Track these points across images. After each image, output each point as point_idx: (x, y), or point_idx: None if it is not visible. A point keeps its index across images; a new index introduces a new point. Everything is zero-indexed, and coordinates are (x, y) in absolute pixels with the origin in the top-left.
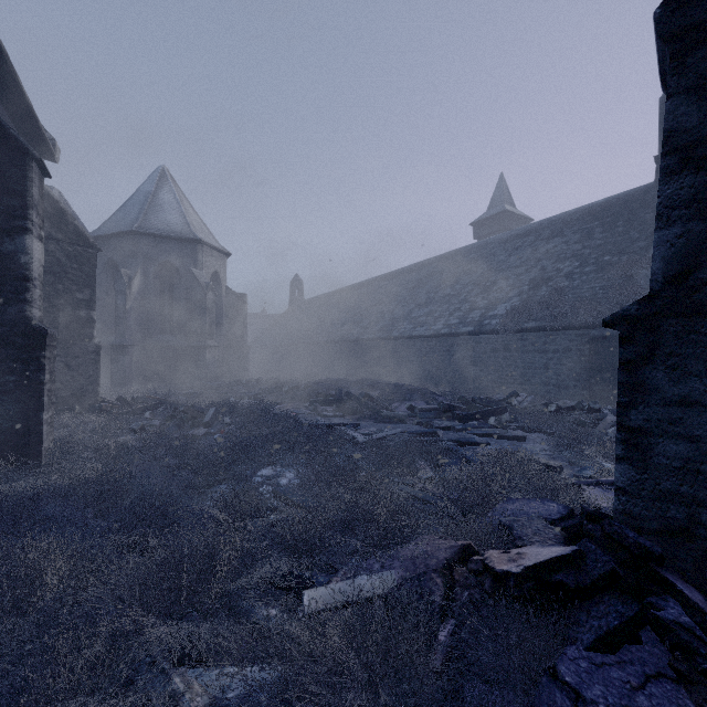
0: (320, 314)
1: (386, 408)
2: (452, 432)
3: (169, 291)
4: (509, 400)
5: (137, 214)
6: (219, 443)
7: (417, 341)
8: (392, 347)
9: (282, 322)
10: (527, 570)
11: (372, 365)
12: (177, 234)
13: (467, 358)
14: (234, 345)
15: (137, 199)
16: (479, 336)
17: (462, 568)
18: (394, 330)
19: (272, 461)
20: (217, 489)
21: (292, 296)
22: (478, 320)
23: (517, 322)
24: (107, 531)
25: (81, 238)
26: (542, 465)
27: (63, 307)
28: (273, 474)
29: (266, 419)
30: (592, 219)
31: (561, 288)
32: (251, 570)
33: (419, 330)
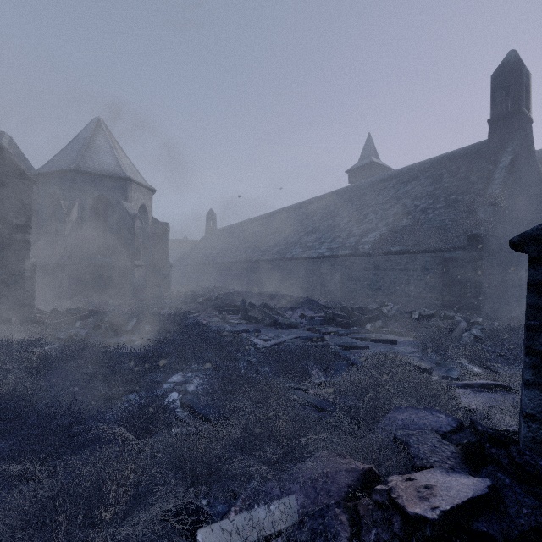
0: (230, 240)
1: (282, 316)
2: (336, 336)
3: (103, 219)
4: (381, 309)
5: (76, 156)
6: (134, 352)
7: (305, 262)
8: (286, 266)
9: (199, 246)
10: (444, 516)
11: (271, 280)
12: (110, 173)
13: (346, 275)
14: (159, 264)
15: (76, 143)
16: (355, 257)
17: (366, 498)
18: (288, 253)
19: (182, 367)
20: (127, 398)
21: (207, 226)
22: (354, 245)
23: (385, 246)
24: (2, 455)
25: (17, 171)
26: (416, 367)
27: (0, 231)
28: (182, 380)
29: (181, 327)
30: (441, 167)
31: (419, 220)
32: (142, 507)
33: (307, 253)
